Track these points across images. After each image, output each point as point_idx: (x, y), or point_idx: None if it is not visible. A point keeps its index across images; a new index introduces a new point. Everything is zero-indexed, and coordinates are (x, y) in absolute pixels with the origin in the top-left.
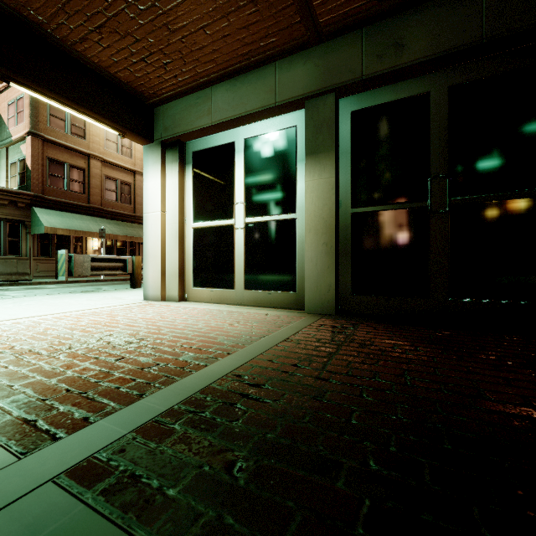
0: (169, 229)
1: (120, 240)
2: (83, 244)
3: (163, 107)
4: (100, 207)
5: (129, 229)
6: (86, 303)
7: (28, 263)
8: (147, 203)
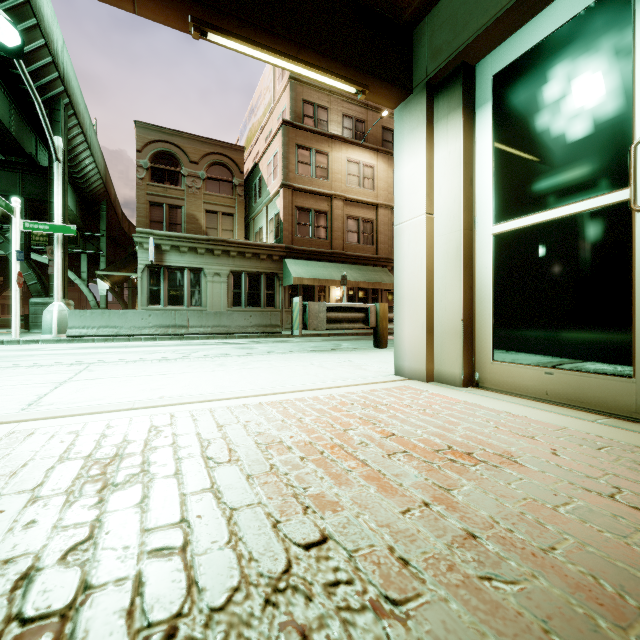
0: (441, 246)
1: (361, 288)
2: (326, 294)
3: (430, 15)
4: (342, 251)
5: (371, 273)
6: (313, 373)
7: (279, 315)
8: (401, 205)
